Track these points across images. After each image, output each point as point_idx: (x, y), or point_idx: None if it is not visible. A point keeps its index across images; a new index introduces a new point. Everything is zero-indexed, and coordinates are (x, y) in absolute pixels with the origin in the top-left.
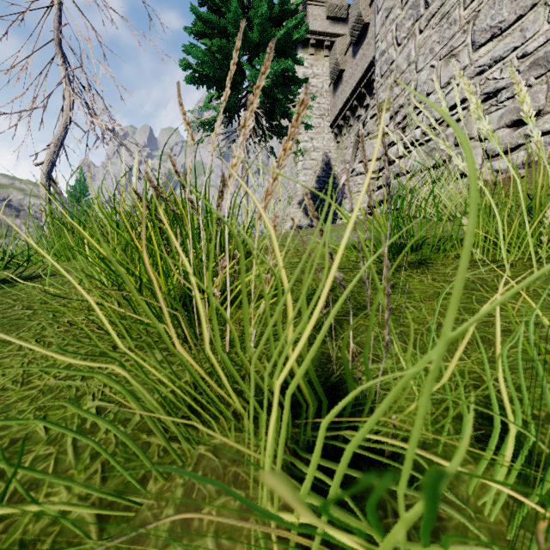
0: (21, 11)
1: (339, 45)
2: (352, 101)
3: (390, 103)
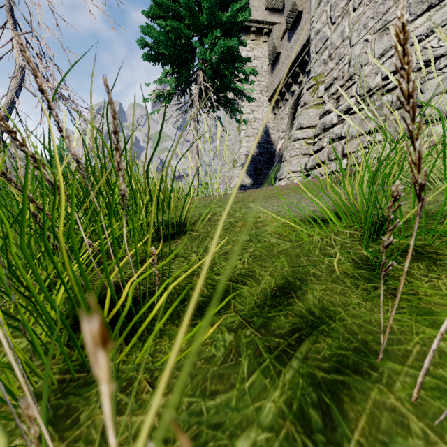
0: None
1: (277, 32)
2: (288, 79)
3: (325, 76)
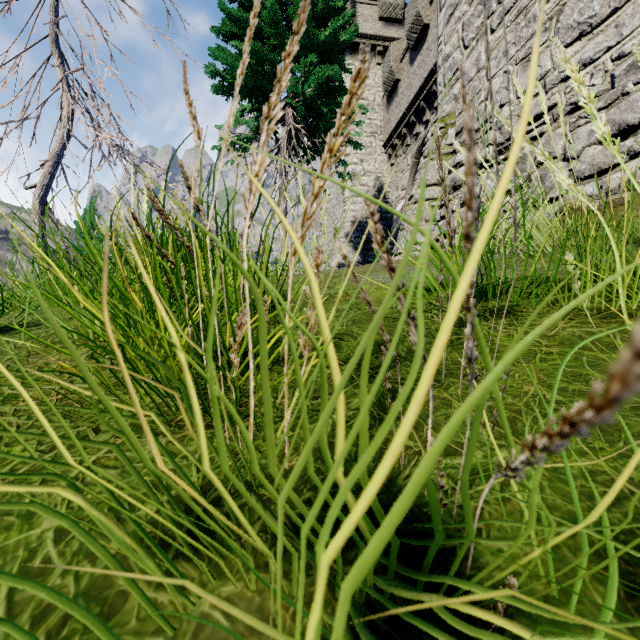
0: (8, 0)
1: (394, 51)
2: (409, 117)
3: (455, 117)
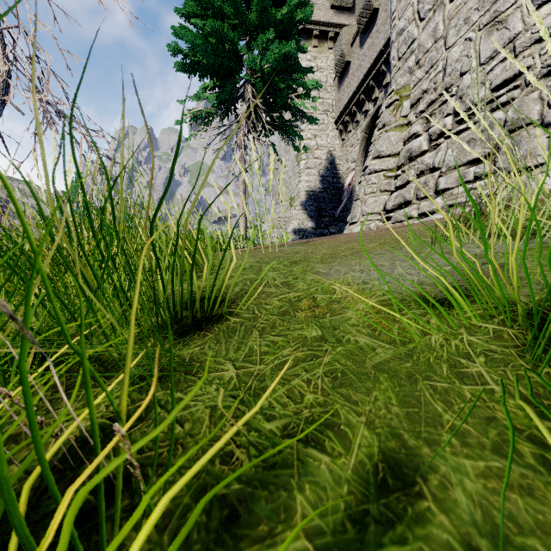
0: None
1: (345, 35)
2: (359, 95)
3: (410, 89)
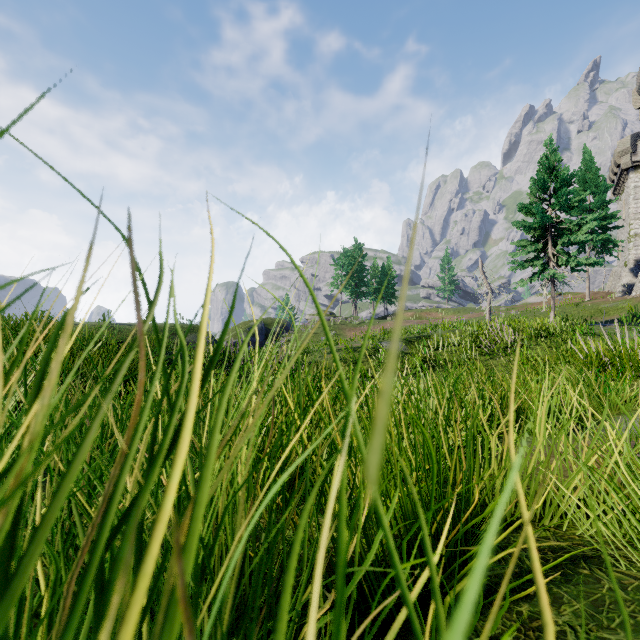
0: None
1: None
2: None
3: None
